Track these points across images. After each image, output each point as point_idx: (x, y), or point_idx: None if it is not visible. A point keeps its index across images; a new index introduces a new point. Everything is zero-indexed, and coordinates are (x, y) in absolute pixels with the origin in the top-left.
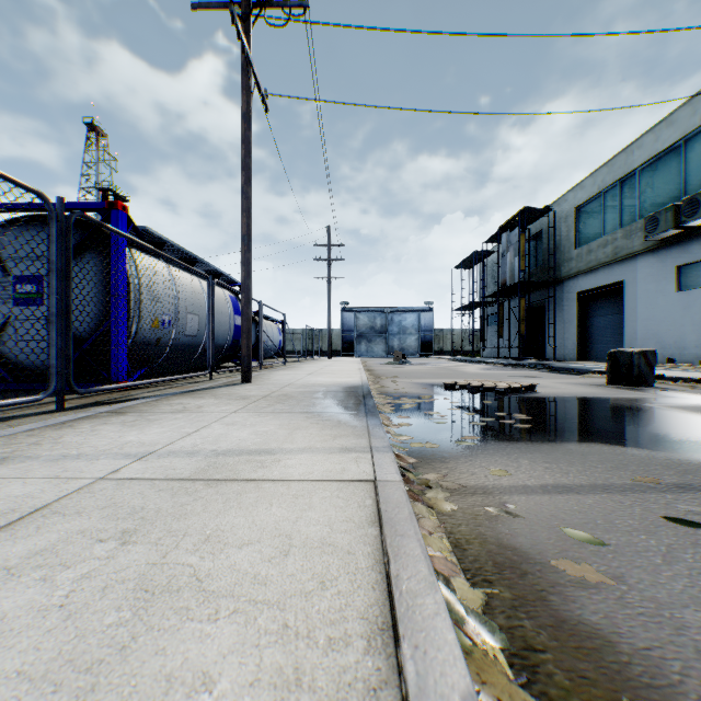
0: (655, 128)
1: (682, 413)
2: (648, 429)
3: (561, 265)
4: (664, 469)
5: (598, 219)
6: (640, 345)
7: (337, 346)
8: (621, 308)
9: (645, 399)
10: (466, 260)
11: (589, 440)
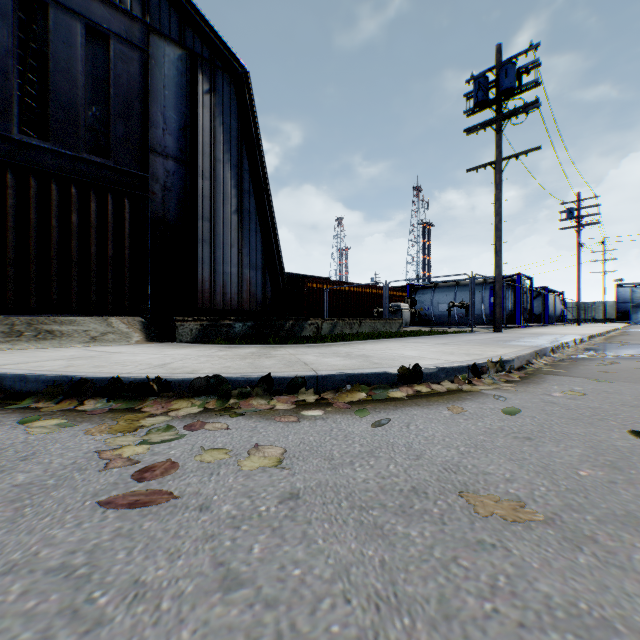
0: None
1: None
2: None
3: None
4: None
5: None
6: None
7: (609, 315)
8: None
9: None
10: None
11: None
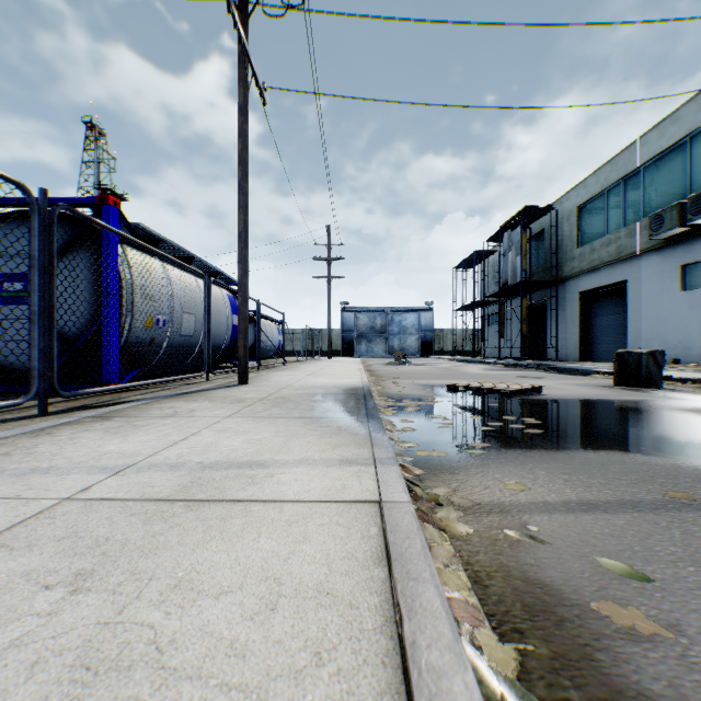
0: (660, 125)
1: (699, 417)
2: (667, 435)
3: (563, 264)
4: (695, 482)
5: (601, 218)
6: (644, 345)
7: (337, 346)
8: (625, 307)
9: (656, 401)
10: (466, 259)
11: (607, 448)
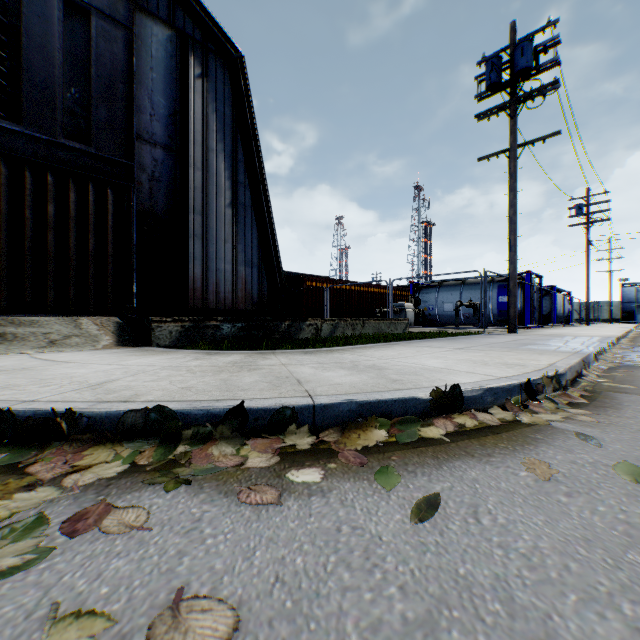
0: None
1: None
2: None
3: None
4: None
5: None
6: None
7: (614, 315)
8: None
9: None
10: None
11: None
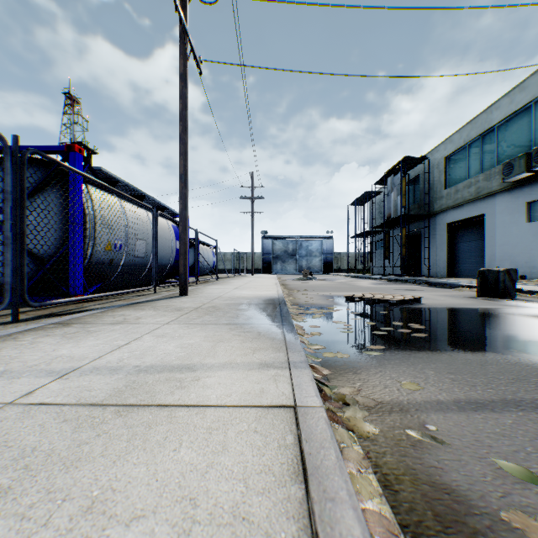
0: (510, 93)
1: None
2: (530, 338)
3: (434, 202)
4: None
5: (464, 166)
6: (497, 265)
7: (259, 266)
8: (482, 235)
9: (513, 309)
10: (358, 198)
11: (482, 350)
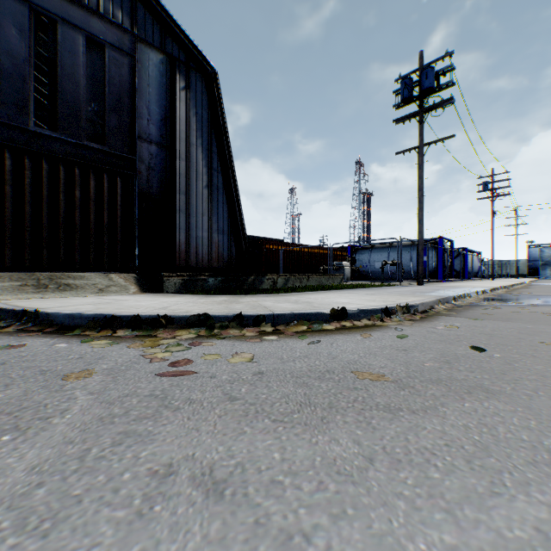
0: None
1: None
2: None
3: None
4: None
5: None
6: None
7: (522, 271)
8: None
9: None
10: None
11: None
